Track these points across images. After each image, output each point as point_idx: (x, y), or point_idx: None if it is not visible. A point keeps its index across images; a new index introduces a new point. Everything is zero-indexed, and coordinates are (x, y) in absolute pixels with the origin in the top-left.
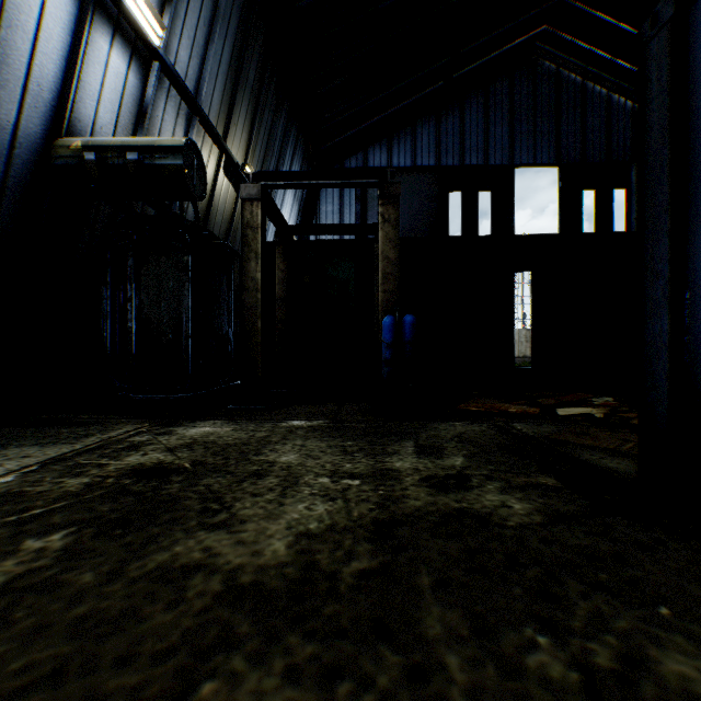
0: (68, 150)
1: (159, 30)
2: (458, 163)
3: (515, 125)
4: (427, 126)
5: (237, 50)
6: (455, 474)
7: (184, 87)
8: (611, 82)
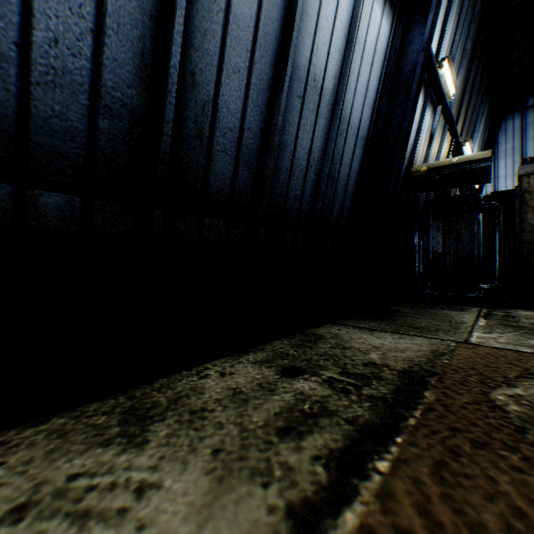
0: (418, 173)
1: (453, 91)
2: None
3: None
4: None
5: (466, 68)
6: None
7: (449, 112)
8: None
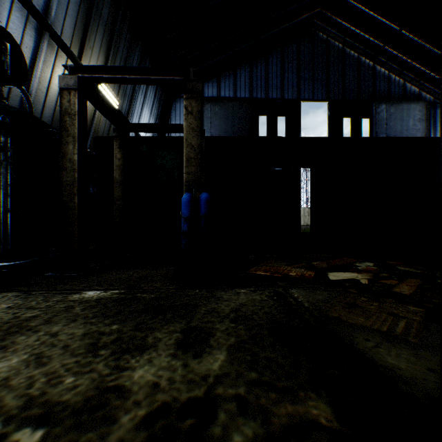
0: None
1: None
2: (264, 97)
3: (301, 73)
4: (244, 71)
5: None
6: (199, 398)
7: (27, 0)
8: (360, 49)
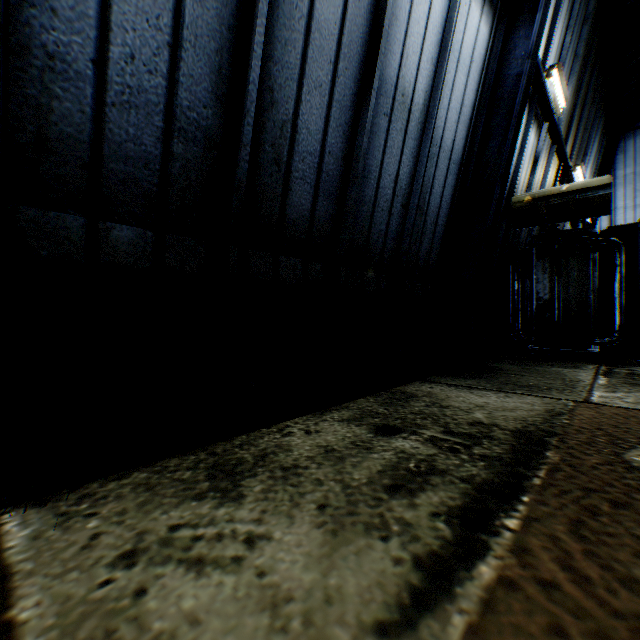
0: (520, 203)
1: (562, 104)
2: None
3: None
4: None
5: (577, 77)
6: None
7: (558, 130)
8: None
